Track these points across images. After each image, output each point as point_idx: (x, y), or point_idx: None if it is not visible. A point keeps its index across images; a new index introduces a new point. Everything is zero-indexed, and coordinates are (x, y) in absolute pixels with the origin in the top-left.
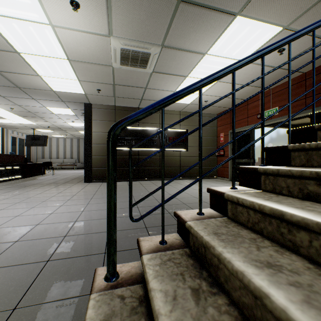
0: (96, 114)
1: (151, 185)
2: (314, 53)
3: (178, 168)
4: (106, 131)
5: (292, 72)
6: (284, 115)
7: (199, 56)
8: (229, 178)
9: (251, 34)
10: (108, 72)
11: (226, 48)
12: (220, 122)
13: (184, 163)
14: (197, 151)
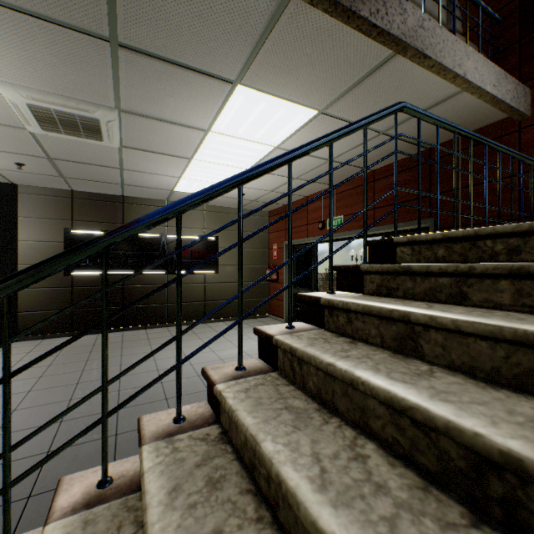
0: (29, 205)
1: (139, 343)
2: (290, 202)
3: (201, 303)
4: (51, 238)
5: (246, 239)
6: (350, 230)
7: (200, 133)
8: (284, 319)
9: (272, 113)
10: (23, 138)
11: (241, 127)
12: (274, 226)
13: (212, 294)
14: (236, 272)
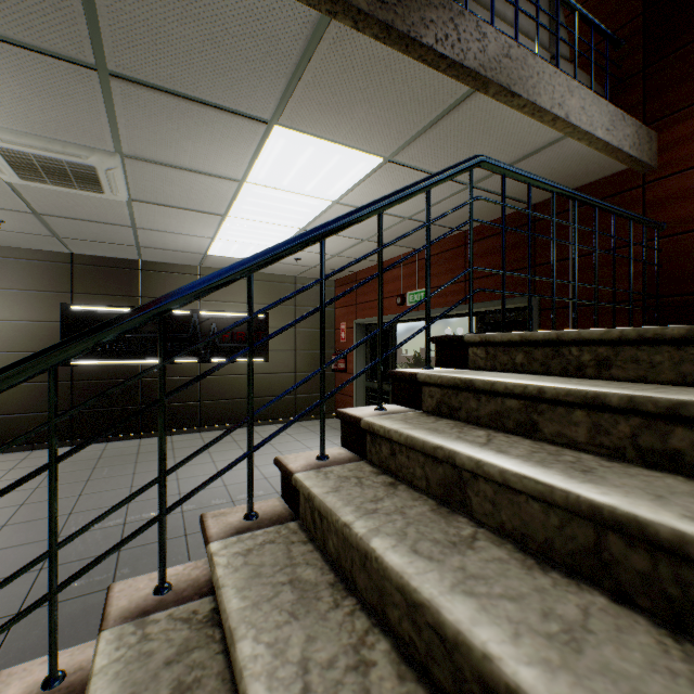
0: (13, 274)
1: None
2: (322, 293)
3: (245, 400)
4: (44, 317)
5: (258, 344)
6: (436, 307)
7: (232, 184)
8: None
9: (324, 161)
10: None
11: (285, 178)
12: (341, 299)
13: (260, 388)
14: (292, 360)
